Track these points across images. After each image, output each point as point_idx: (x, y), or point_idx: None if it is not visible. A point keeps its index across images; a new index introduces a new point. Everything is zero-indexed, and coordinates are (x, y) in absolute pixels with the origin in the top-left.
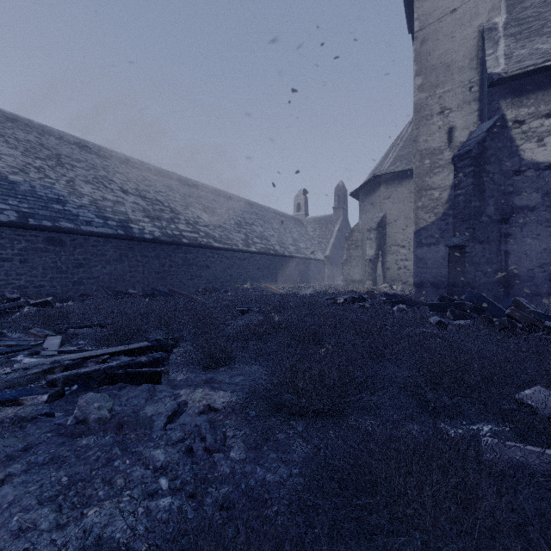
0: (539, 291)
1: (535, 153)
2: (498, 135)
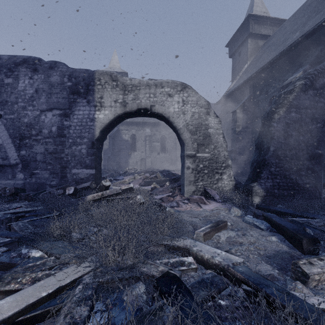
0: (125, 166)
1: (124, 137)
2: (118, 132)
